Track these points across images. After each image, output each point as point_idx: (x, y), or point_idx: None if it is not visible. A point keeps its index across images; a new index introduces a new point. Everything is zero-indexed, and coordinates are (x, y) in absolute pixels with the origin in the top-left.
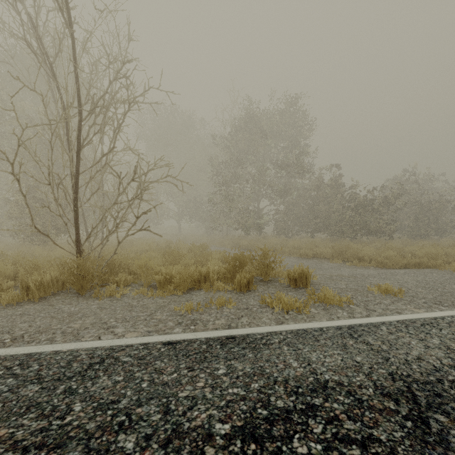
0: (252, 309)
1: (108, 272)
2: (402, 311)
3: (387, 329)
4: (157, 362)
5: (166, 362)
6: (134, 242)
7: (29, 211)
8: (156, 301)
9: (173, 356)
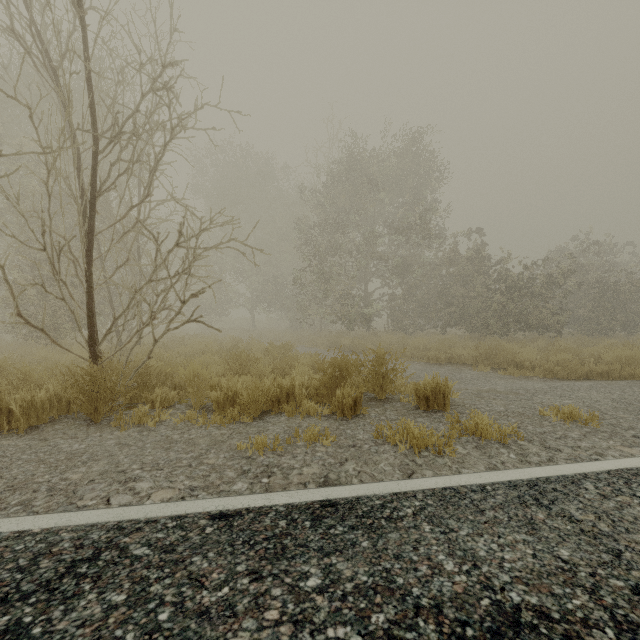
0: (361, 447)
1: (140, 386)
2: (604, 450)
3: (596, 488)
4: (195, 560)
5: (211, 560)
6: (186, 341)
7: (11, 291)
8: (210, 433)
9: (225, 545)
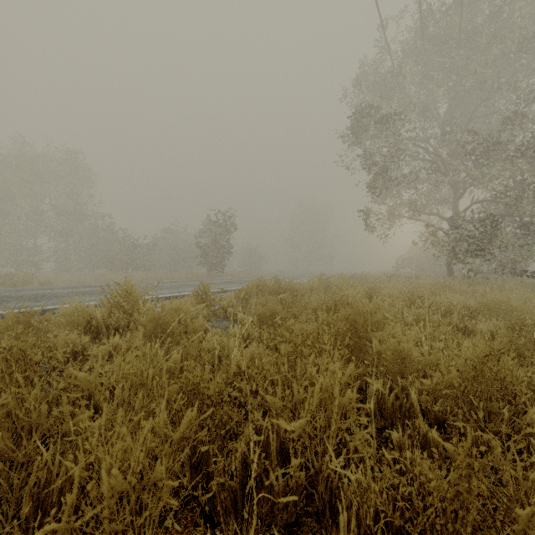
0: None
1: None
2: None
3: None
4: None
5: None
6: None
7: None
8: None
9: None
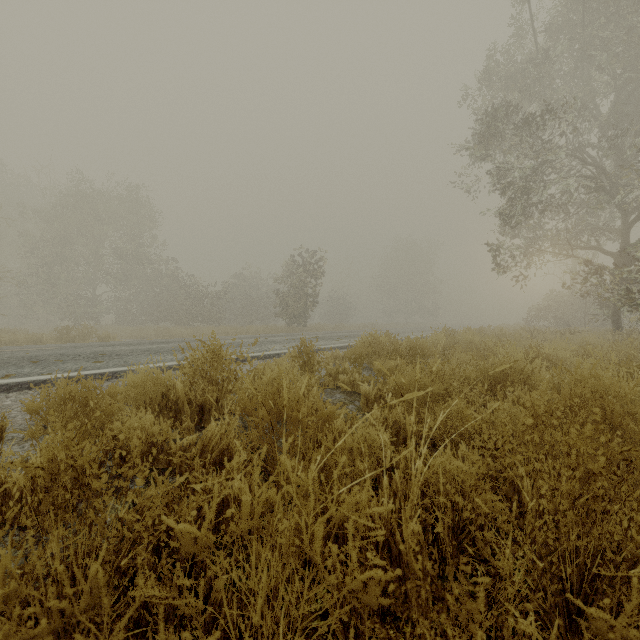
0: None
1: None
2: None
3: None
4: None
5: None
6: None
7: None
8: None
9: None
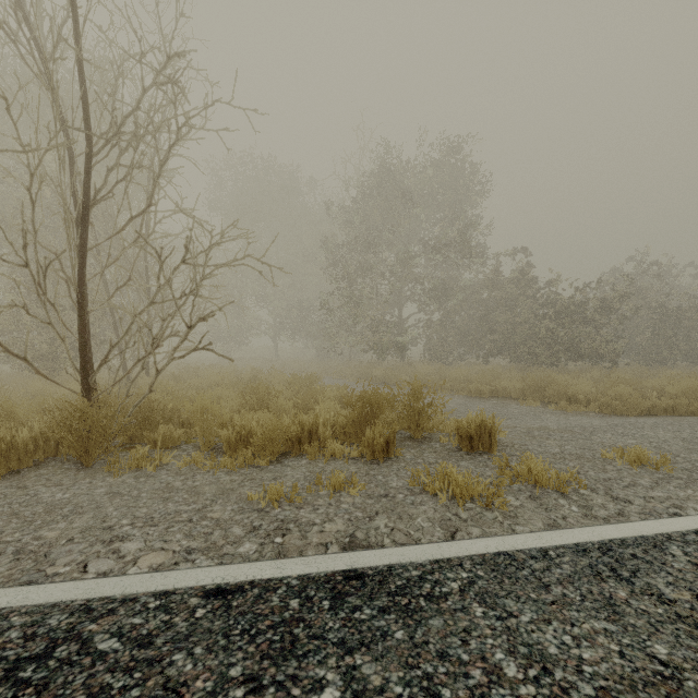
0: (395, 497)
1: (141, 424)
2: (682, 502)
3: (686, 554)
4: (176, 658)
5: (197, 659)
6: (200, 372)
7: None
8: (218, 480)
9: (218, 636)
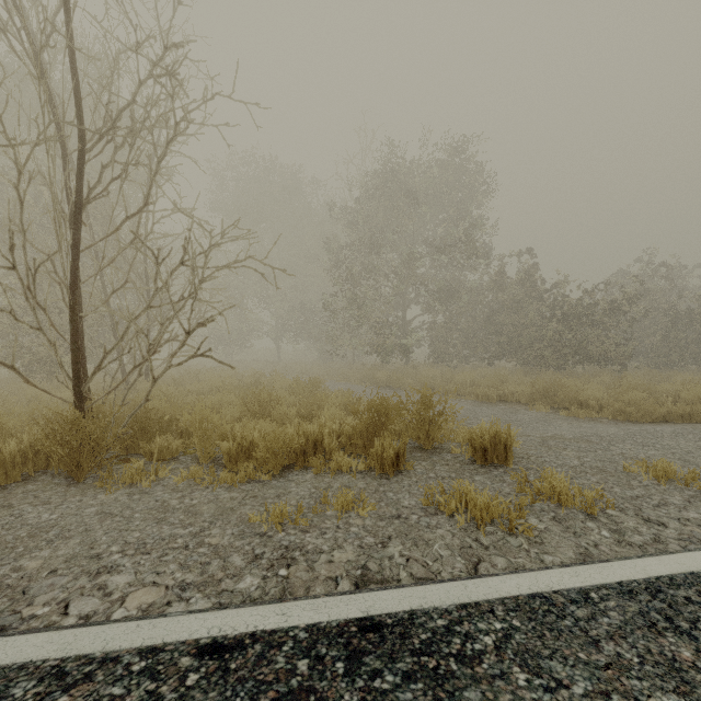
0: (408, 519)
1: (137, 433)
2: None
3: None
4: None
5: None
6: (201, 375)
7: None
8: (218, 497)
9: None
